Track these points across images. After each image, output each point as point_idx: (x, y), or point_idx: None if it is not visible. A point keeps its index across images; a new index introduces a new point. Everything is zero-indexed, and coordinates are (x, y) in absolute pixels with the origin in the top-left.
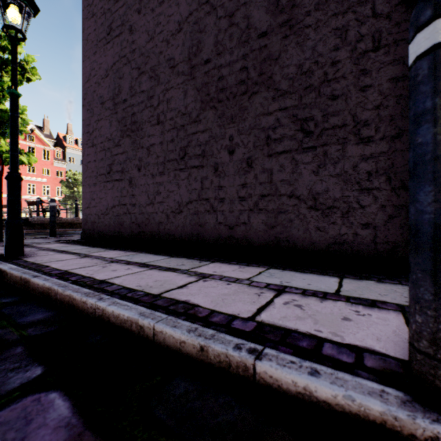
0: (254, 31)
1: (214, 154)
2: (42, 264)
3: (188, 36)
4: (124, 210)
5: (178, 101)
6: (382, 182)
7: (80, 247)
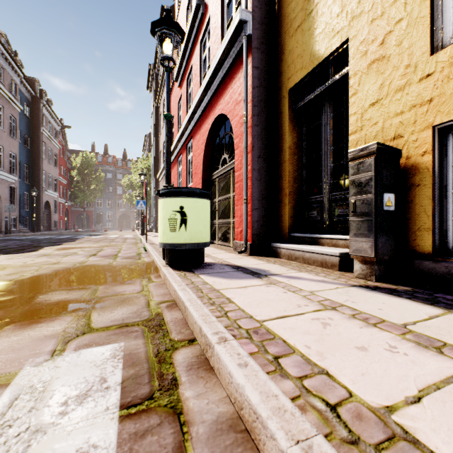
0: None
1: None
2: None
3: None
4: None
5: None
6: None
7: None
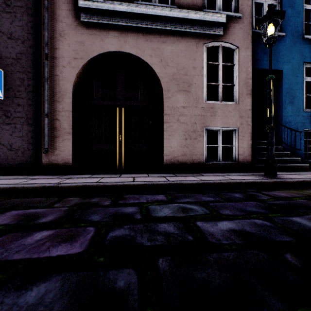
0: None
1: None
2: None
3: None
4: None
5: None
6: (36, 141)
7: None
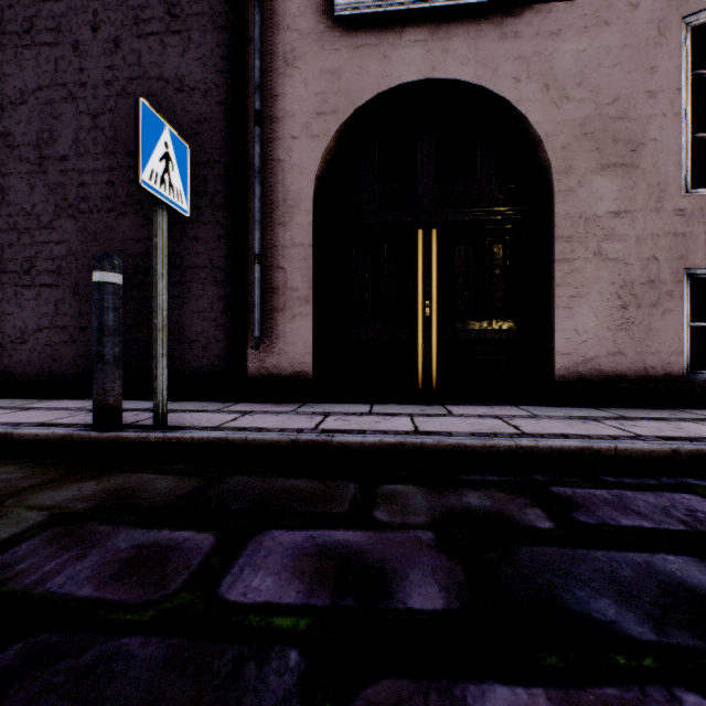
0: (123, 146)
1: (74, 273)
2: None
3: (37, 116)
4: None
5: (20, 195)
6: (231, 321)
7: None
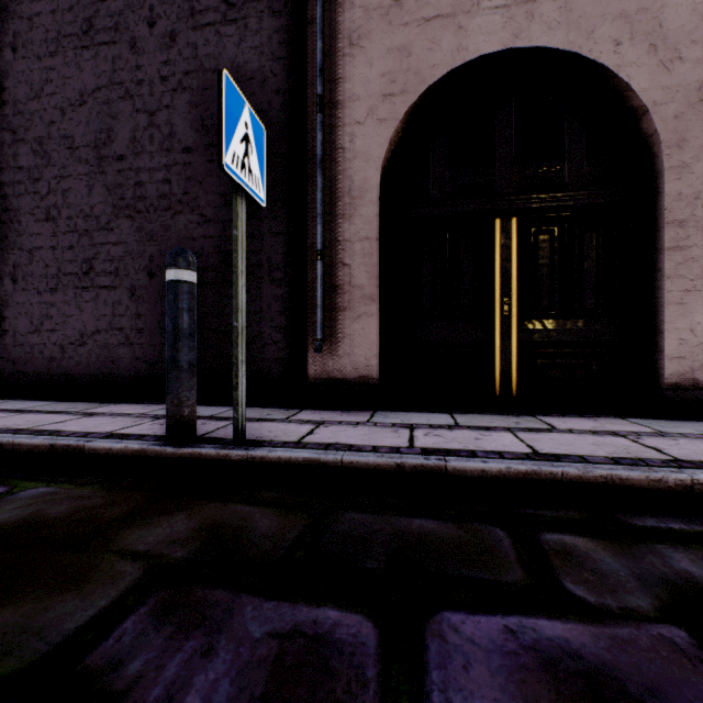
0: (178, 142)
1: (131, 274)
2: None
3: (95, 116)
4: None
5: (80, 197)
6: (289, 321)
7: None
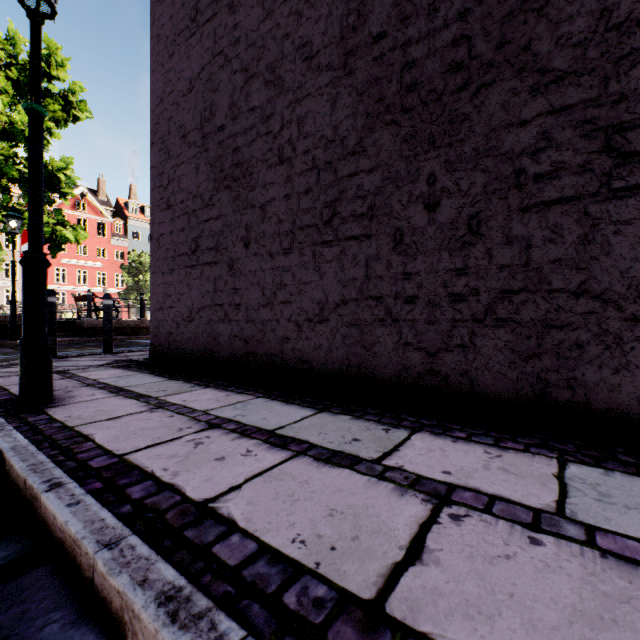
0: None
1: (394, 211)
2: (77, 432)
3: None
4: (220, 314)
5: (319, 119)
6: None
7: (149, 379)
